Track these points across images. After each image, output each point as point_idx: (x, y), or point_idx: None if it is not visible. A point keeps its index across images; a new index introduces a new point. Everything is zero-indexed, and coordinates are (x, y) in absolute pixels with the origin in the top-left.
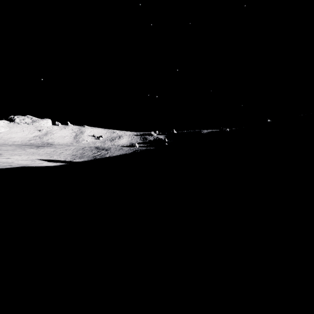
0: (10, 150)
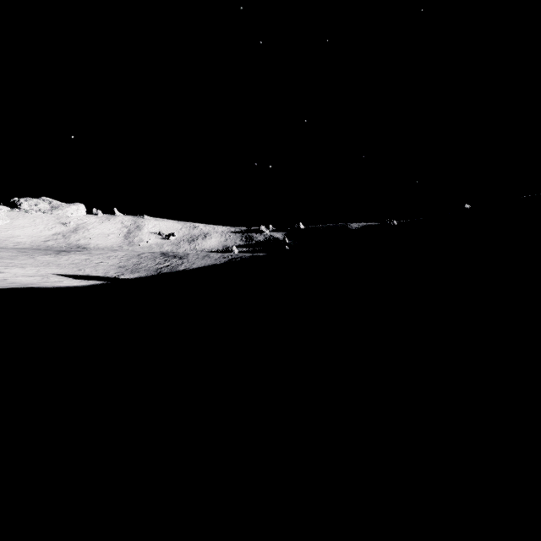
0: (5, 258)
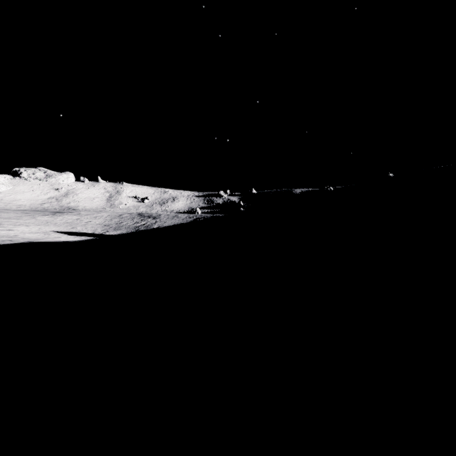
0: (12, 218)
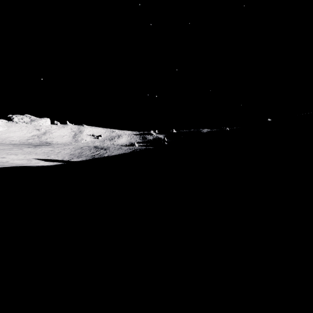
0: (6, 150)
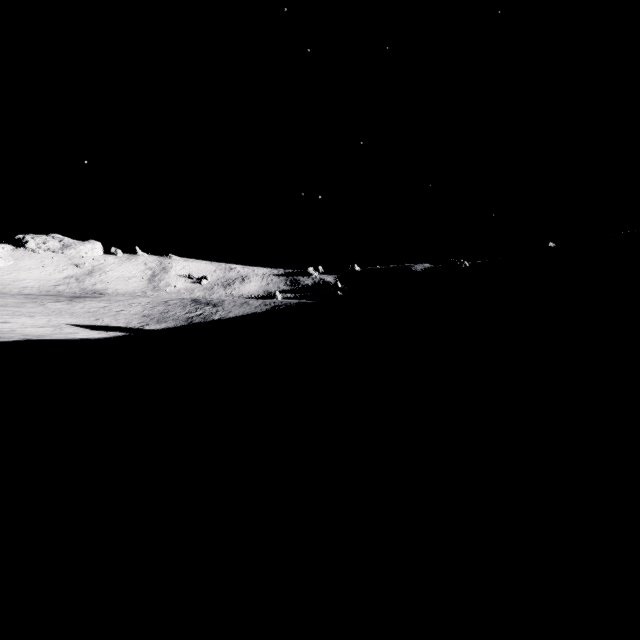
0: (11, 306)
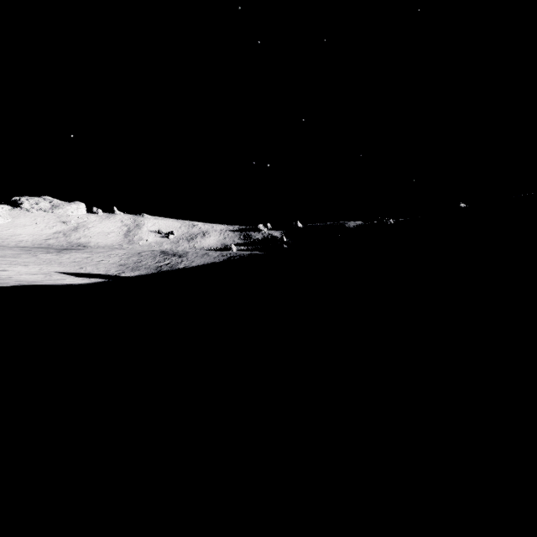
0: (8, 257)
